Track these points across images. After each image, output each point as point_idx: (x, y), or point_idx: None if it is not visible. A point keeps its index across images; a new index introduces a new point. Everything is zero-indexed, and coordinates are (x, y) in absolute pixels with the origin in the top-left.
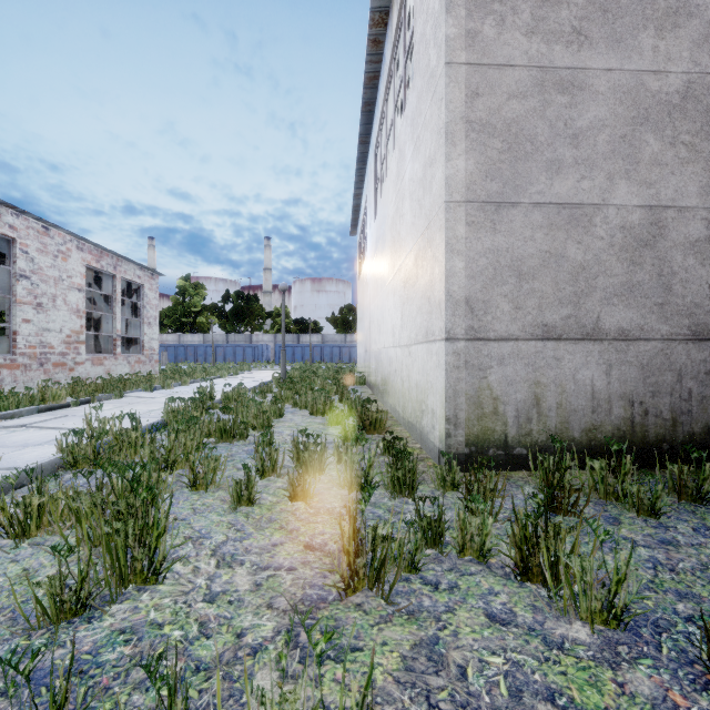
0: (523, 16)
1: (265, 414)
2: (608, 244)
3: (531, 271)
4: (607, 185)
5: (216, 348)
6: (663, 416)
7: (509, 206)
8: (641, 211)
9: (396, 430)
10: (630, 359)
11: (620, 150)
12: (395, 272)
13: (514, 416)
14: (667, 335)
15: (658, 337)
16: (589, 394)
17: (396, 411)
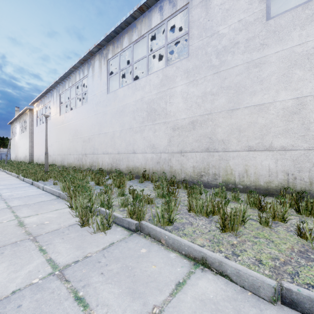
0: None
1: None
2: None
3: None
4: None
5: None
6: None
7: None
8: None
9: None
10: None
11: None
12: (24, 147)
13: None
14: None
15: None
16: None
17: None
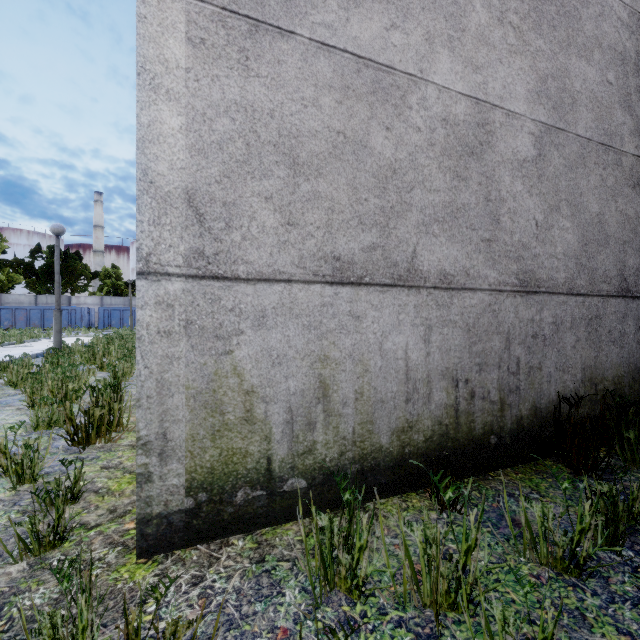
0: None
1: None
2: (427, 141)
3: (315, 160)
4: (426, 50)
5: (16, 311)
6: (491, 397)
7: (275, 33)
8: (467, 102)
9: None
10: (454, 318)
11: (442, 3)
12: None
13: (284, 422)
14: (495, 284)
15: (485, 287)
16: (402, 373)
17: None
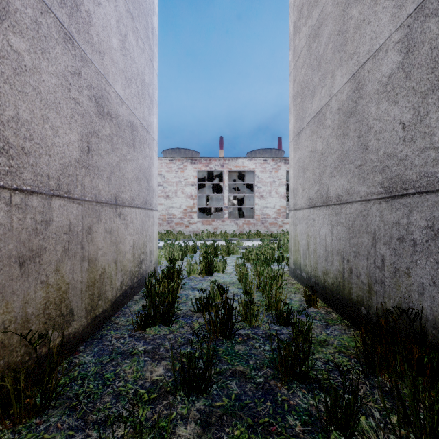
0: (304, 14)
1: None
2: (332, 129)
3: (307, 166)
4: (331, 82)
5: None
6: (362, 279)
7: (301, 132)
8: (348, 85)
9: None
10: (342, 221)
11: (337, 45)
12: None
13: (302, 253)
14: (364, 196)
15: (358, 199)
16: (324, 246)
17: None
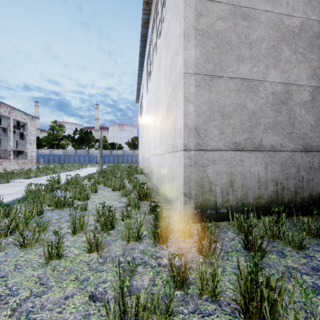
0: None
1: (85, 191)
2: (266, 101)
3: (229, 113)
4: (265, 71)
5: (70, 156)
6: (291, 190)
7: (218, 78)
8: (281, 85)
9: (157, 198)
10: (276, 161)
11: (271, 53)
12: (156, 117)
13: (220, 192)
14: (292, 149)
15: (288, 150)
16: (257, 179)
17: (157, 187)
